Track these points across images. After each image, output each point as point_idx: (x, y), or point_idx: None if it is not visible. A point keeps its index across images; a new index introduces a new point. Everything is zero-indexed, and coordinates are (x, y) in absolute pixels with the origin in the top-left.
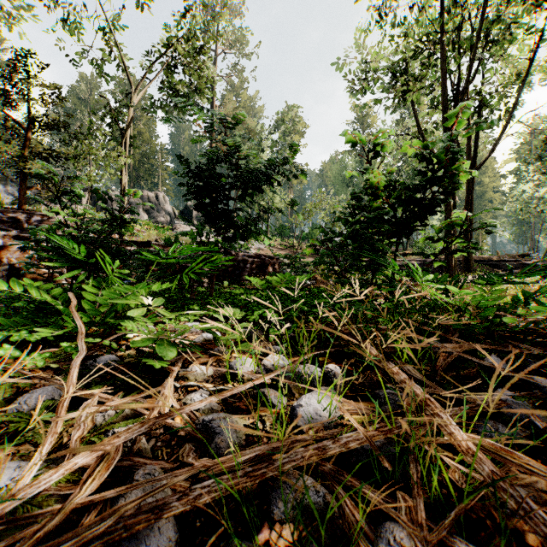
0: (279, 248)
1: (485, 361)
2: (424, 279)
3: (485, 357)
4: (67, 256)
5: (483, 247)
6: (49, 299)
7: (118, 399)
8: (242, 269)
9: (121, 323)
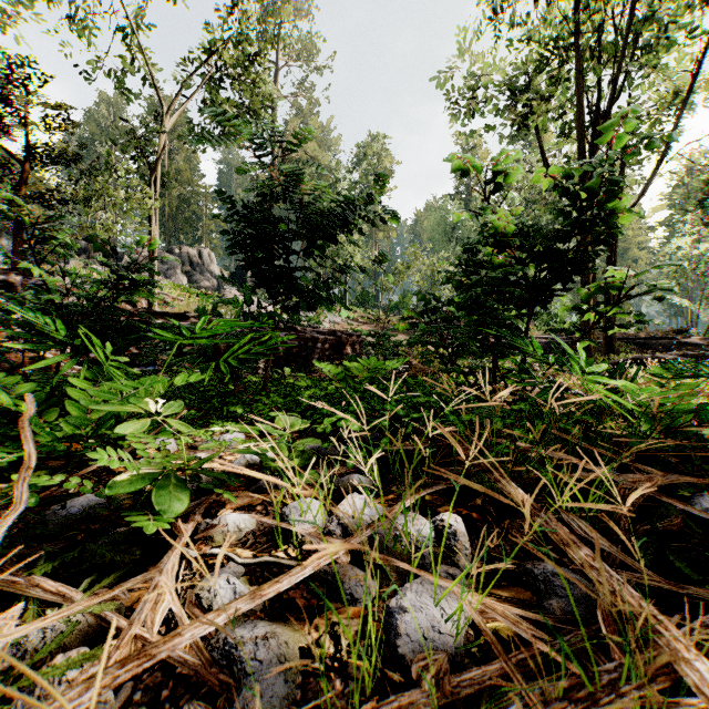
0: (360, 321)
1: (694, 505)
2: (588, 371)
3: (692, 498)
4: (46, 335)
5: (653, 321)
6: (9, 401)
7: (77, 593)
8: (311, 350)
9: (92, 453)
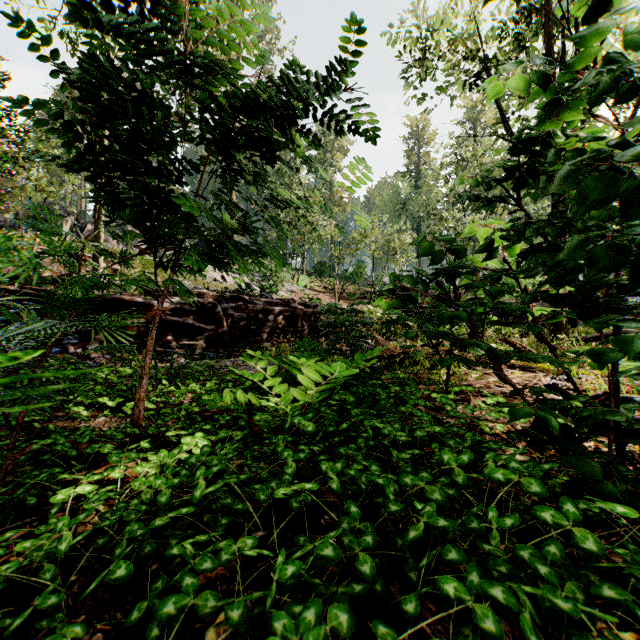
0: (317, 290)
1: None
2: None
3: None
4: None
5: None
6: None
7: None
8: (261, 323)
9: None
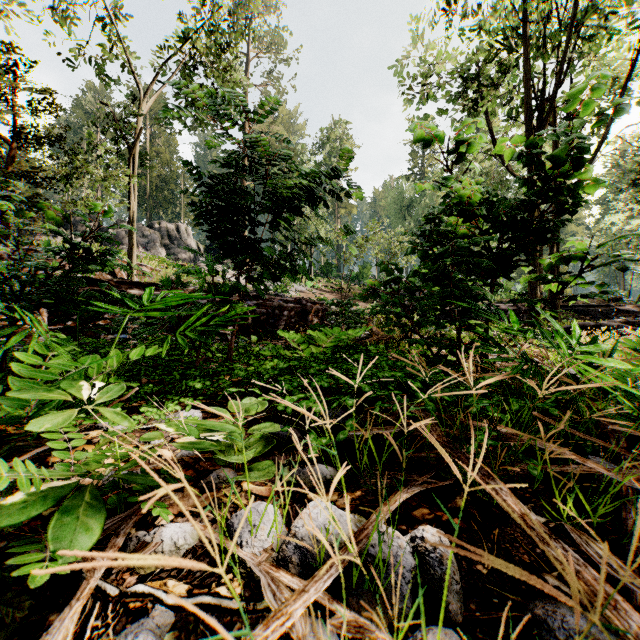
0: (323, 290)
1: None
2: (578, 349)
3: None
4: None
5: (618, 292)
6: None
7: None
8: (278, 317)
9: None
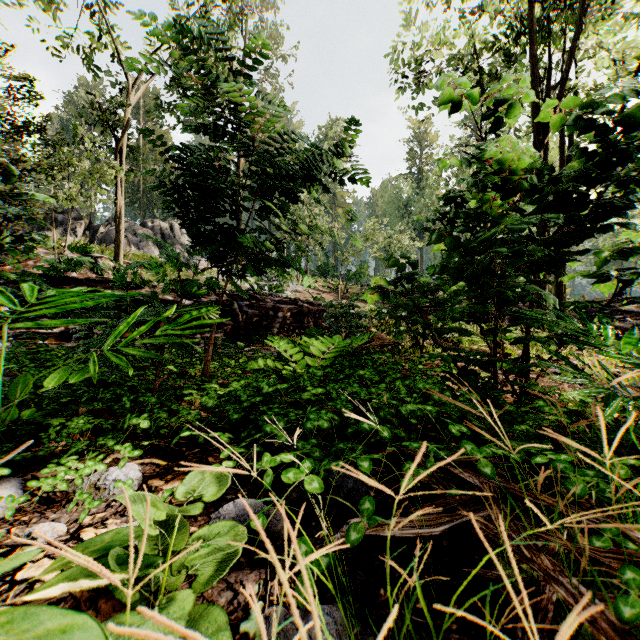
0: (320, 290)
1: None
2: None
3: None
4: None
5: None
6: None
7: None
8: (271, 319)
9: None
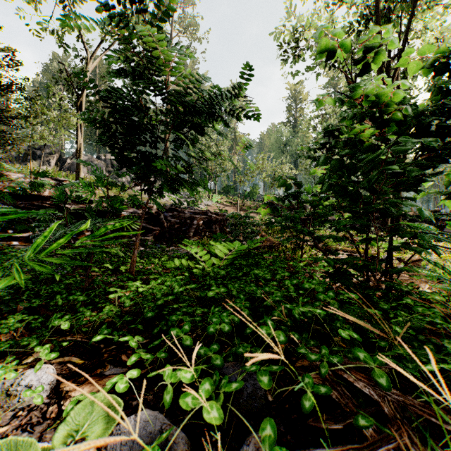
0: (225, 204)
1: None
2: None
3: None
4: None
5: None
6: None
7: None
8: (189, 226)
9: None
